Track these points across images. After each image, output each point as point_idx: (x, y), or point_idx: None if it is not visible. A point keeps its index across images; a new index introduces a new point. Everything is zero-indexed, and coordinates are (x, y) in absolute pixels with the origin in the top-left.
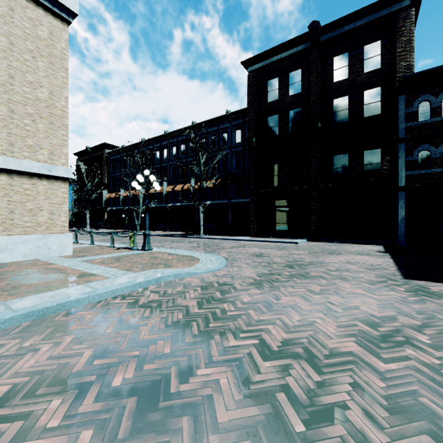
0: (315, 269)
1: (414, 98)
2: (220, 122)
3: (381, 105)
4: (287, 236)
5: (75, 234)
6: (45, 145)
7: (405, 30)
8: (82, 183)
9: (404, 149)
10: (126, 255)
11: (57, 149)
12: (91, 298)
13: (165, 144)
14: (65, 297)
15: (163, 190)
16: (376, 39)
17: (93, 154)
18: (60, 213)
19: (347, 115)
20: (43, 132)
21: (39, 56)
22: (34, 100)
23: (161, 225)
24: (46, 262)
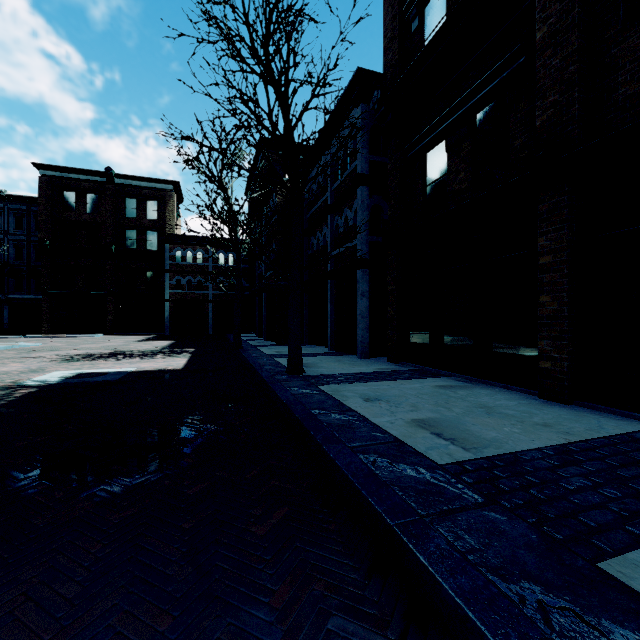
0: (99, 342)
1: (174, 247)
2: None
3: (158, 244)
4: (85, 332)
5: None
6: None
7: (171, 204)
8: None
9: (168, 277)
10: None
11: None
12: None
13: None
14: None
15: None
16: (155, 200)
17: None
18: None
19: (136, 244)
20: None
21: None
22: None
23: None
24: None
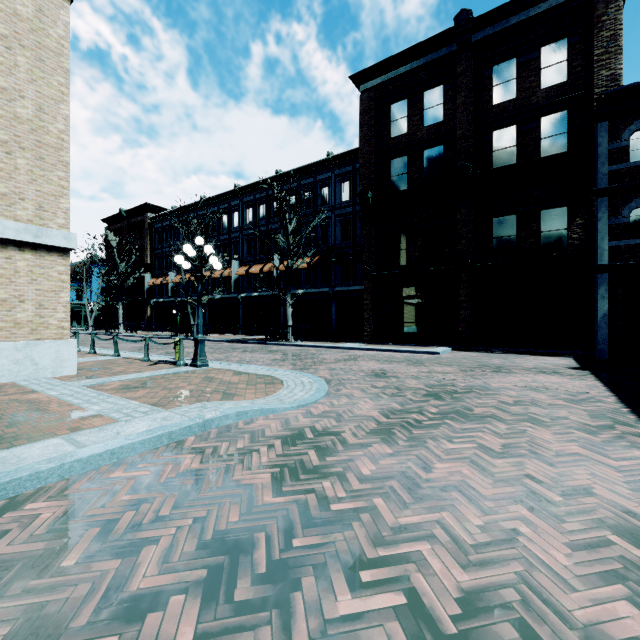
0: (479, 401)
1: (622, 126)
2: (318, 171)
3: (569, 139)
4: (421, 342)
5: (92, 340)
6: (29, 194)
7: (608, 21)
8: (113, 264)
9: (607, 207)
10: (163, 375)
11: (50, 201)
12: (65, 469)
13: (236, 204)
14: (10, 470)
15: (233, 273)
16: (561, 35)
17: (129, 219)
18: (56, 306)
19: (515, 155)
20: (25, 172)
21: (19, 46)
22: (9, 118)
23: (230, 325)
24: (25, 388)
